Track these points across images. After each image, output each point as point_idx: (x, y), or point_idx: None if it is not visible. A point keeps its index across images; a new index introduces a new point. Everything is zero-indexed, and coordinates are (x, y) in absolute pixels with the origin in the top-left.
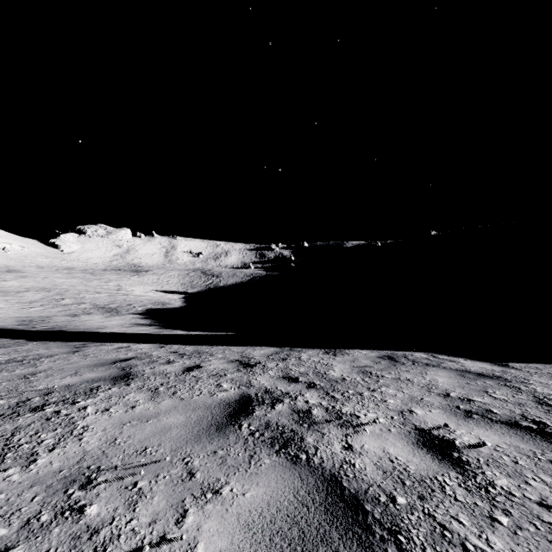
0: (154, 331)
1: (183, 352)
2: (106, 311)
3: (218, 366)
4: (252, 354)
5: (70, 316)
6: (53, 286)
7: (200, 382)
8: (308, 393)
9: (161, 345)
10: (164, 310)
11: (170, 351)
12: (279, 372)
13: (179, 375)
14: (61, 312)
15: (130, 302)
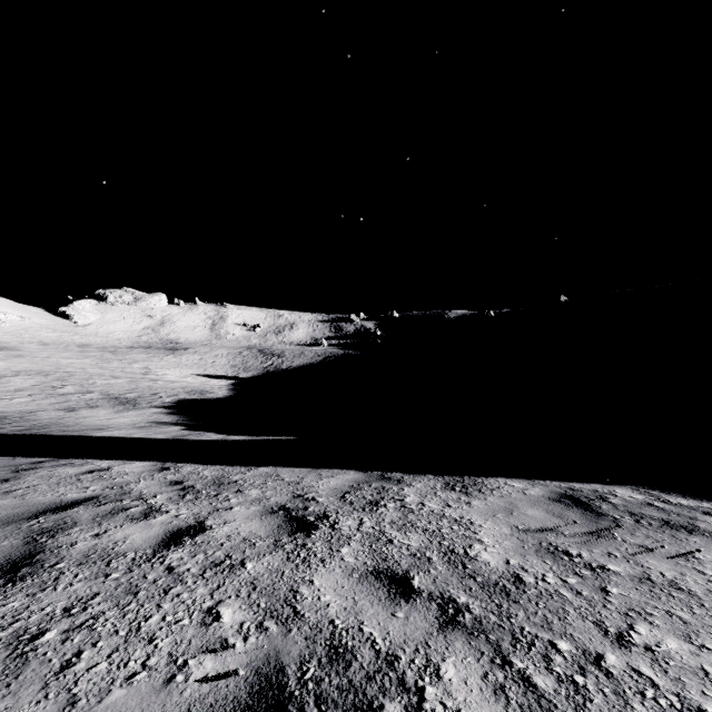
0: (176, 435)
1: (192, 482)
2: (119, 404)
3: (239, 526)
4: (313, 490)
5: (64, 410)
6: (54, 369)
7: (170, 599)
8: (450, 661)
9: (166, 464)
10: (201, 402)
11: (171, 480)
12: (364, 550)
13: (139, 564)
14: (54, 405)
15: (157, 390)
